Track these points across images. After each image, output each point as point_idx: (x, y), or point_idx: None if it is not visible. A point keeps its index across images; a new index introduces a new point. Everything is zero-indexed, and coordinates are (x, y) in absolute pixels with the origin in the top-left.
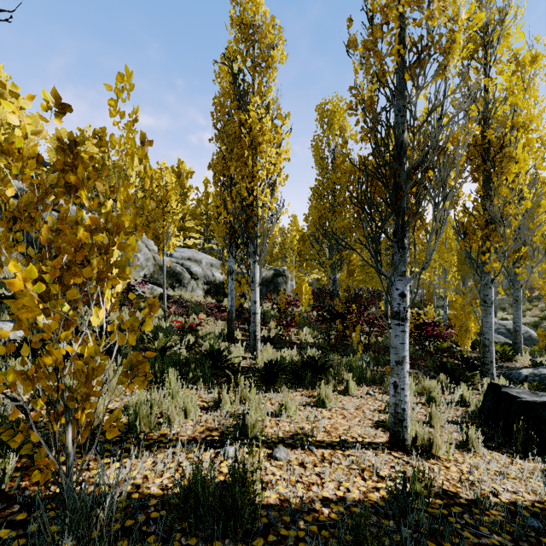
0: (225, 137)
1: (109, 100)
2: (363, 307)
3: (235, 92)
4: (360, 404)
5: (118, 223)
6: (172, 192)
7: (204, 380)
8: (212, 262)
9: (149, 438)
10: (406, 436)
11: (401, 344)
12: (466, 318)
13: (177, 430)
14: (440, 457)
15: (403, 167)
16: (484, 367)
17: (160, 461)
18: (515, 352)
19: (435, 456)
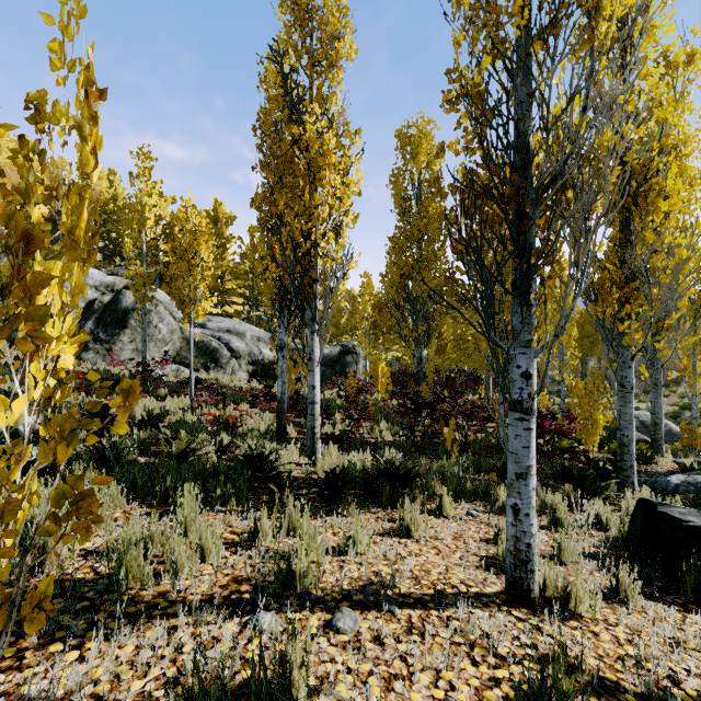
0: (272, 160)
1: (51, 42)
2: (458, 394)
3: (286, 98)
4: (459, 531)
5: (26, 234)
6: (202, 238)
7: (238, 498)
8: (259, 335)
9: (139, 599)
10: (532, 584)
11: (524, 448)
12: (592, 408)
13: (187, 583)
14: (582, 616)
15: (531, 182)
16: (621, 473)
17: (149, 645)
18: (655, 452)
19: (575, 615)
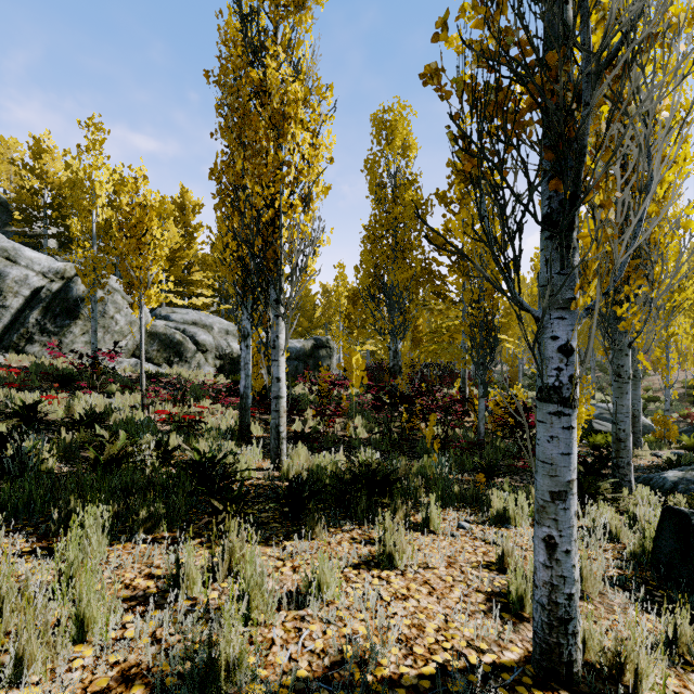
0: (229, 114)
1: None
2: (435, 388)
3: (246, 42)
4: (453, 554)
5: None
6: (154, 213)
7: (171, 520)
8: (227, 328)
9: None
10: (575, 653)
11: (563, 455)
12: None
13: None
14: None
15: (587, 46)
16: (617, 471)
17: None
18: (633, 445)
19: None
